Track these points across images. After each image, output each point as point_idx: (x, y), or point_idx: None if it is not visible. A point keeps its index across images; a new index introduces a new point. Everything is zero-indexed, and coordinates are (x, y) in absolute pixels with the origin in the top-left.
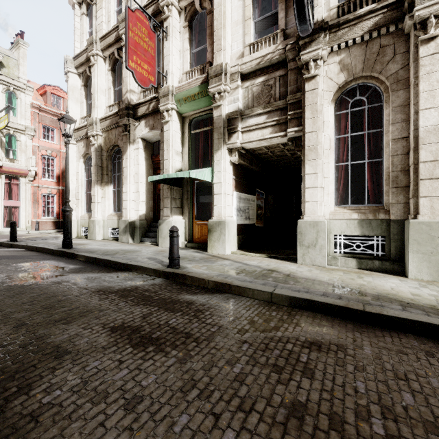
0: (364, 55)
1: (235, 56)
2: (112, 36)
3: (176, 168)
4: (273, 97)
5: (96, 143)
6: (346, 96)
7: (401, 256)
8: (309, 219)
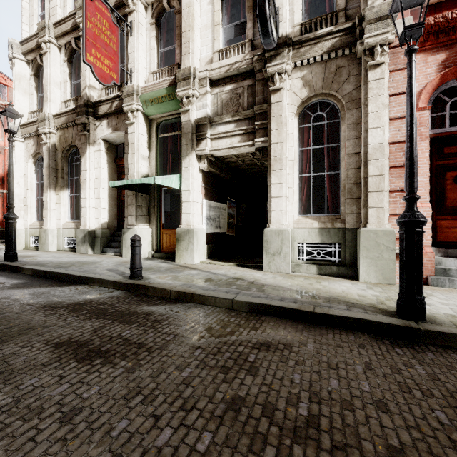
0: (324, 73)
1: (204, 61)
2: (68, 23)
3: (142, 173)
4: (241, 106)
5: (49, 142)
6: (309, 110)
7: (354, 262)
8: (275, 228)
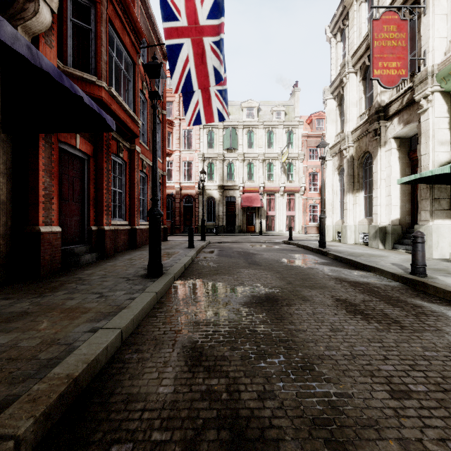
0: None
1: None
2: (362, 48)
3: (440, 161)
4: None
5: (347, 155)
6: None
7: None
8: None
